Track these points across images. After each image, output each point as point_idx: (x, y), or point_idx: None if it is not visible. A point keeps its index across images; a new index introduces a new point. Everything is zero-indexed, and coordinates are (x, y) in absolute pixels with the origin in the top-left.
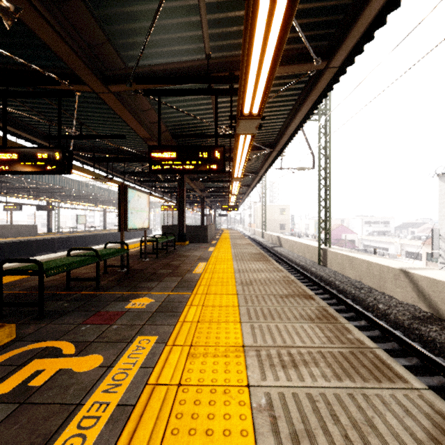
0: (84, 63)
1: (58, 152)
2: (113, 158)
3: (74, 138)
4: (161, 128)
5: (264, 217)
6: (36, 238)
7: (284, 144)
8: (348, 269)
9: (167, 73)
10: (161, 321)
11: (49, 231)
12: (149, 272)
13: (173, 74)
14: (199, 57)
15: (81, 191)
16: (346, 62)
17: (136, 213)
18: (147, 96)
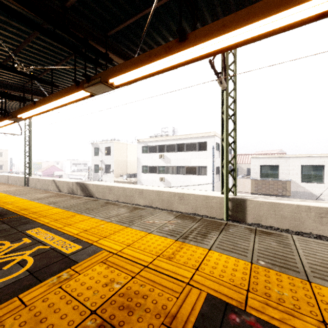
0: None
1: None
2: None
3: None
4: None
5: None
6: None
7: None
8: (38, 184)
9: None
10: None
11: None
12: None
13: None
14: None
15: None
16: None
17: None
18: None
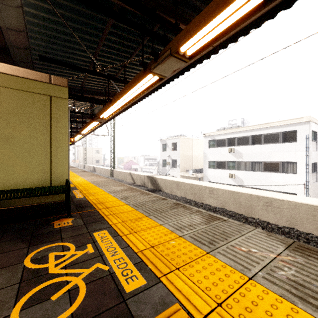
0: None
1: None
2: None
3: None
4: None
5: (85, 155)
6: None
7: (94, 129)
8: (119, 176)
9: None
10: None
11: None
12: None
13: None
14: None
15: None
16: (107, 121)
17: None
18: None
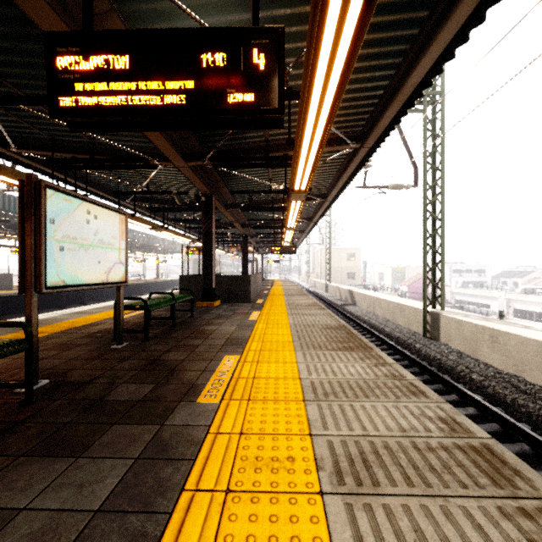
0: None
1: None
2: (85, 160)
3: None
4: None
5: (328, 264)
6: (4, 293)
7: (383, 130)
8: (488, 350)
9: None
10: None
11: None
12: (87, 398)
13: None
14: None
15: None
16: None
17: (82, 251)
18: None
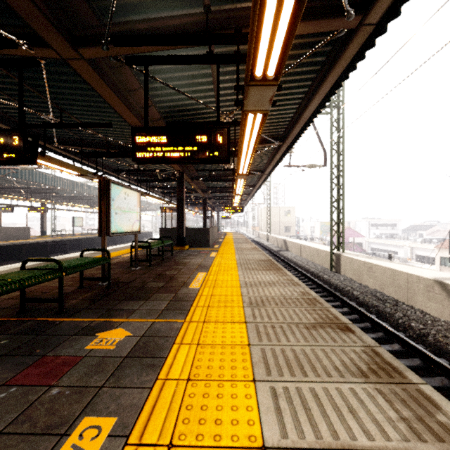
0: (38, 8)
1: (18, 136)
2: (103, 152)
3: (52, 126)
4: (154, 116)
5: (269, 219)
6: (26, 241)
7: (295, 136)
8: (367, 277)
9: (154, 32)
10: (131, 378)
11: (43, 234)
12: (135, 286)
13: (162, 33)
14: (196, 11)
15: (76, 192)
16: (388, 16)
17: (123, 214)
18: (131, 67)
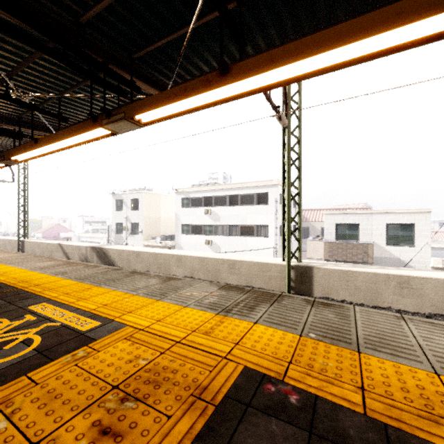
0: None
1: None
2: None
3: None
4: None
5: None
6: None
7: None
8: (37, 250)
9: None
10: None
11: None
12: None
13: None
14: None
15: None
16: None
17: None
18: None
